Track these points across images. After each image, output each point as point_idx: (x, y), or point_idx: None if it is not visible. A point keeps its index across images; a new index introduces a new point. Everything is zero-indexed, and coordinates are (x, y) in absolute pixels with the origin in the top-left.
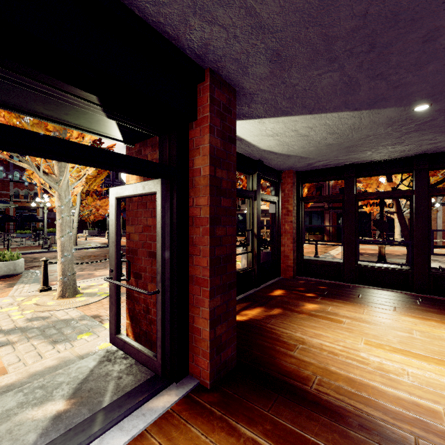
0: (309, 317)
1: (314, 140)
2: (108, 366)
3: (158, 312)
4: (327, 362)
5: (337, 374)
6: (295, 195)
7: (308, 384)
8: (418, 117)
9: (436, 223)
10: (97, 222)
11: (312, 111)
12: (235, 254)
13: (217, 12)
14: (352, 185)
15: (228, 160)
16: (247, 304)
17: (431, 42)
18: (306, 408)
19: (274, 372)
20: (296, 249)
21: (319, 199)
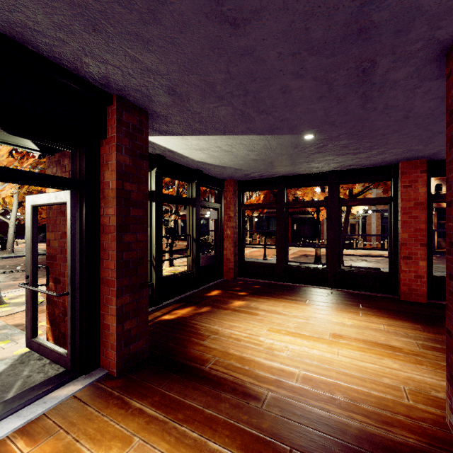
0: (232, 312)
1: (239, 155)
2: (19, 368)
3: (68, 312)
4: (229, 347)
5: (233, 355)
6: (237, 202)
7: (205, 365)
8: (312, 142)
9: (371, 227)
10: (43, 227)
11: (225, 133)
12: (147, 257)
13: (106, 56)
14: (283, 195)
15: (139, 175)
16: (181, 305)
17: (288, 94)
18: (195, 382)
19: (180, 358)
20: (238, 252)
21: (257, 207)
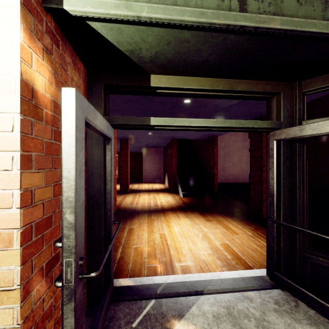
0: None
1: None
2: None
3: None
4: None
5: None
6: None
7: None
8: None
9: None
10: None
11: None
12: None
13: None
14: None
15: None
16: None
17: None
18: None
19: None
20: None
21: None
